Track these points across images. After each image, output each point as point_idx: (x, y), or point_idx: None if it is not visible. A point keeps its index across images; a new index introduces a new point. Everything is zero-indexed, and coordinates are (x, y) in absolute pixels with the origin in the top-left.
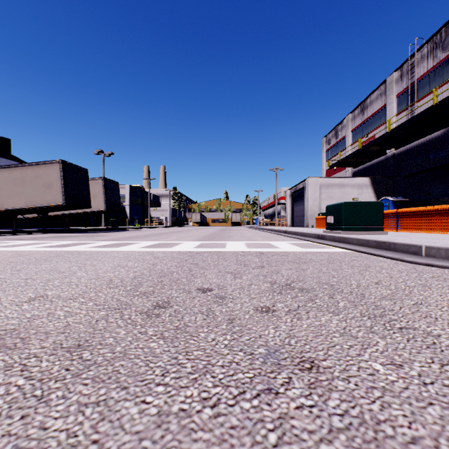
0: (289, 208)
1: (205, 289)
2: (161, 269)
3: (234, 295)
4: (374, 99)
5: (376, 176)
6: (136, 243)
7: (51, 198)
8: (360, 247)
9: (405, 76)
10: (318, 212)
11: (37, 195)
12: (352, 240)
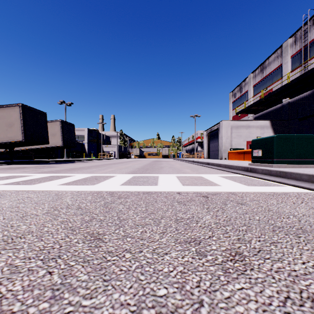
0: (205, 144)
1: None
2: None
3: None
4: (271, 60)
5: (275, 119)
6: (68, 176)
7: (12, 135)
8: None
9: (298, 41)
10: (229, 148)
11: (1, 133)
12: (300, 175)
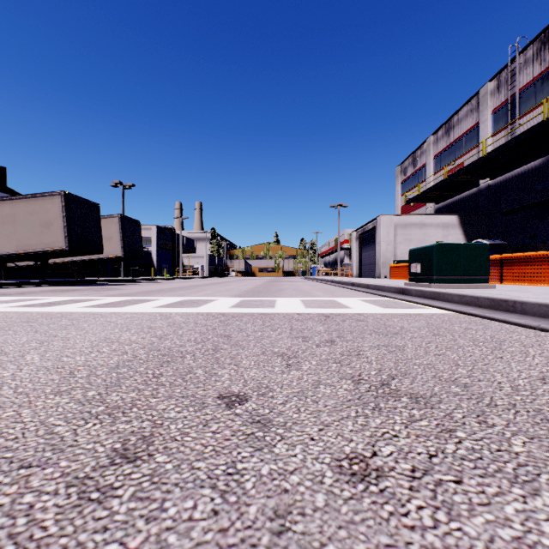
0: (355, 253)
1: (232, 396)
2: (169, 347)
3: (288, 414)
4: (462, 116)
5: (466, 213)
6: (153, 299)
7: (50, 240)
8: (466, 307)
9: (503, 87)
10: (392, 259)
11: (32, 236)
12: (452, 296)
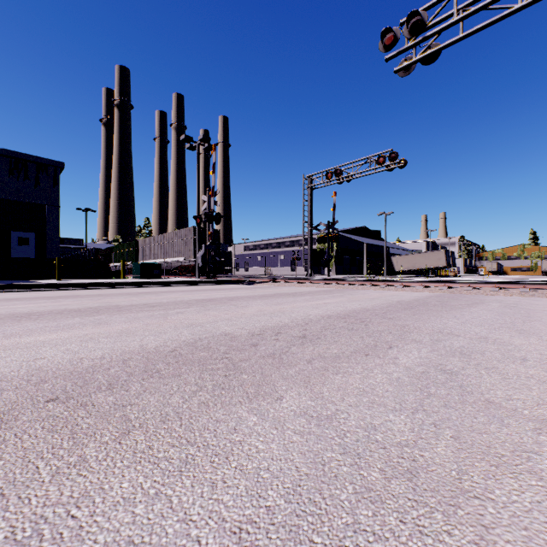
0: None
1: None
2: None
3: None
4: None
5: None
6: None
7: (440, 264)
8: None
9: None
10: None
11: (434, 263)
12: None
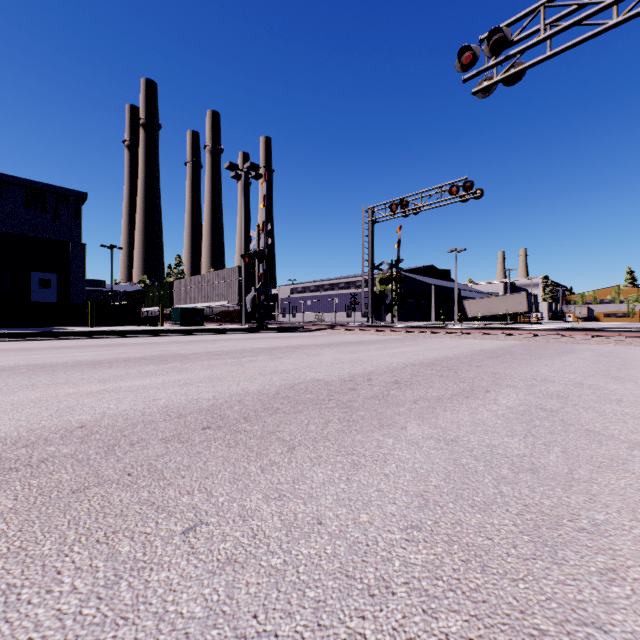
0: None
1: None
2: None
3: None
4: None
5: None
6: None
7: (521, 308)
8: None
9: None
10: None
11: (514, 307)
12: None
